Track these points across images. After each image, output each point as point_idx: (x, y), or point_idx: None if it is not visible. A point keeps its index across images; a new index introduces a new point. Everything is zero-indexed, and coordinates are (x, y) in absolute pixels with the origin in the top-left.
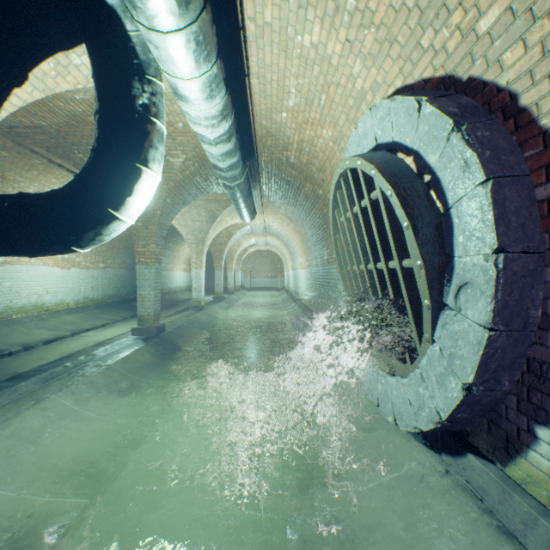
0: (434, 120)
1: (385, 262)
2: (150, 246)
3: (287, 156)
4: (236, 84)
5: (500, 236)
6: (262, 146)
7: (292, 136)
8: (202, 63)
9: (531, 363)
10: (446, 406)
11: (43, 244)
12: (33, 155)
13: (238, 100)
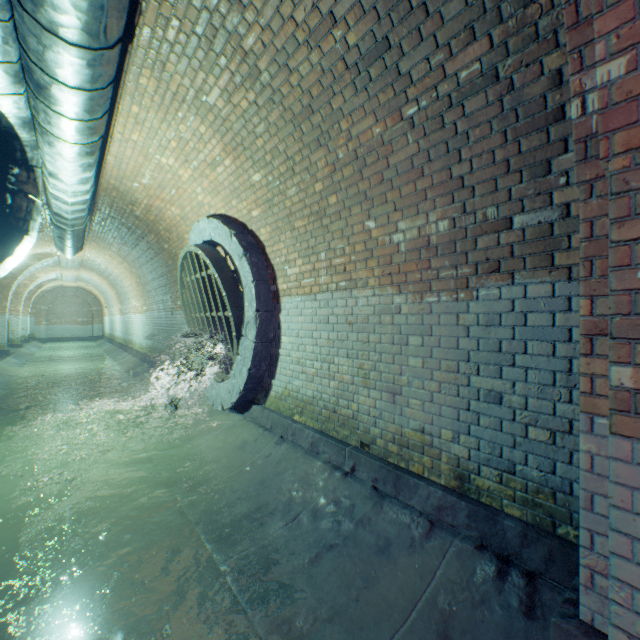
0: (237, 246)
1: (217, 312)
2: None
3: (133, 209)
4: None
5: (258, 305)
6: (105, 195)
7: (142, 199)
8: (88, 172)
9: (271, 356)
10: (243, 383)
11: None
12: None
13: None
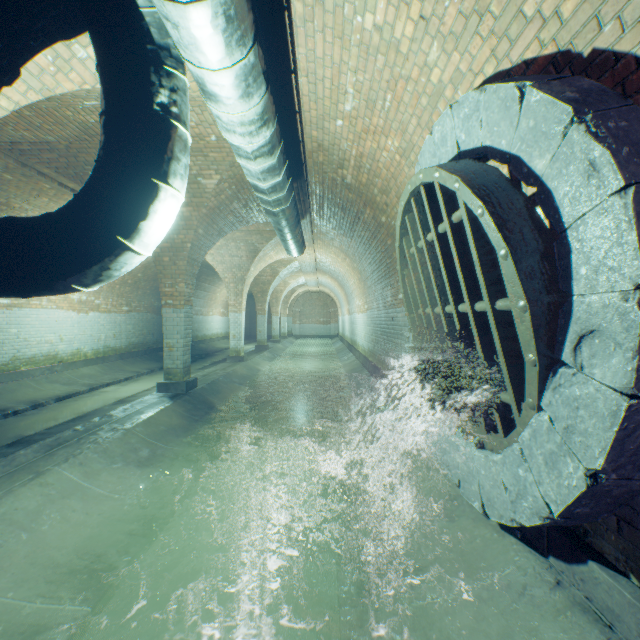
0: (543, 111)
1: (470, 303)
2: (179, 285)
3: (343, 176)
4: (280, 84)
5: None
6: (312, 164)
7: (349, 149)
8: (234, 47)
9: None
10: (560, 498)
11: (35, 281)
12: (41, 177)
13: (282, 105)
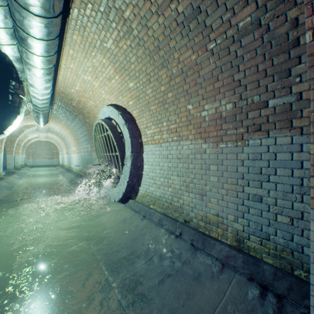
0: (122, 119)
1: (112, 153)
2: None
3: (72, 103)
4: None
5: (132, 149)
6: (58, 95)
7: (76, 97)
8: (48, 83)
9: (139, 175)
10: (124, 188)
11: None
12: None
13: None
